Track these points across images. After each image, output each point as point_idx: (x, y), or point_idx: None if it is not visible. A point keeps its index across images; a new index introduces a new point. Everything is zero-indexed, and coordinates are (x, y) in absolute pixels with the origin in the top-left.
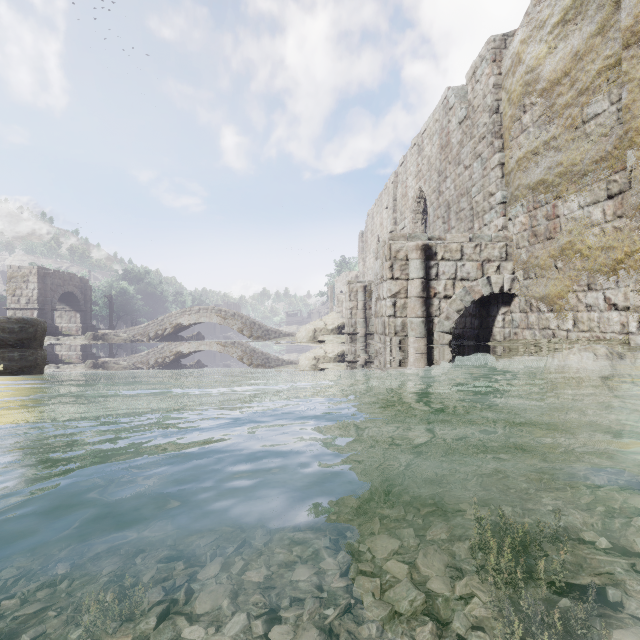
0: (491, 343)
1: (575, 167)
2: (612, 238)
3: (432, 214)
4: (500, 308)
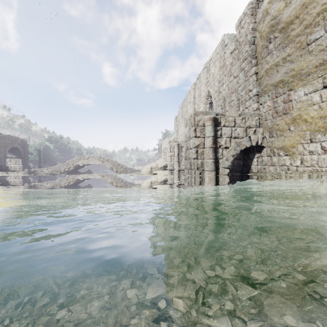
0: (250, 174)
1: (302, 71)
2: None
3: (215, 104)
4: (255, 154)
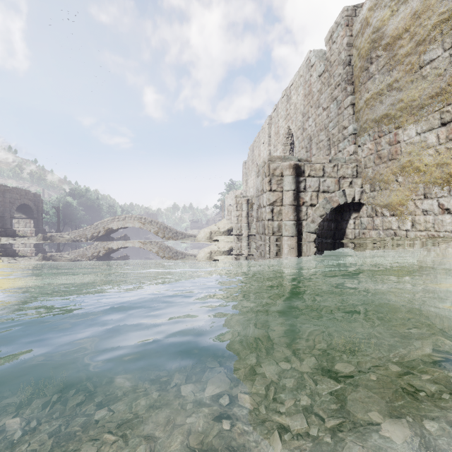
0: (345, 241)
1: (414, 102)
2: (446, 156)
3: (298, 145)
4: (352, 214)
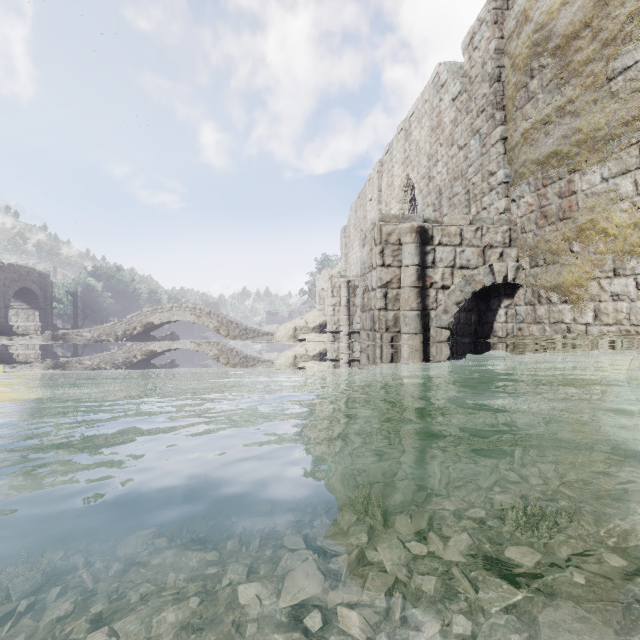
0: (492, 340)
1: (598, 132)
2: None
3: (421, 202)
4: (502, 300)
